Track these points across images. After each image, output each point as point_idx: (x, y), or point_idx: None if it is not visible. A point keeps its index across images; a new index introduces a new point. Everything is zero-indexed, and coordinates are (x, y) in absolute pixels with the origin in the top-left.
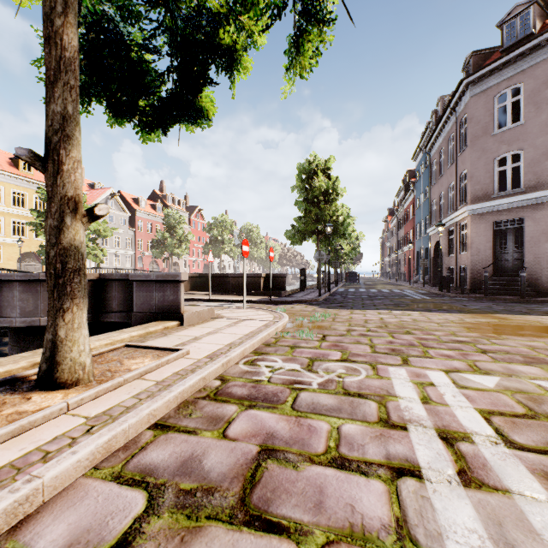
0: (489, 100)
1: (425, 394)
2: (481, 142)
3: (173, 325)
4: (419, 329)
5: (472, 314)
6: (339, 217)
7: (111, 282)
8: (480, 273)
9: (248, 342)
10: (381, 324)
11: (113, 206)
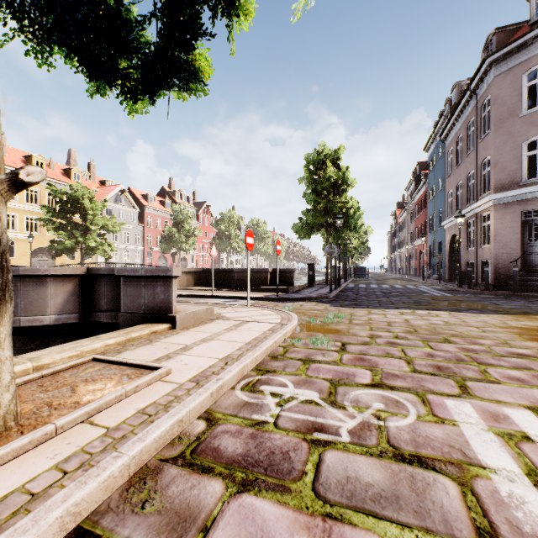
0: (516, 79)
1: (529, 461)
2: (507, 125)
3: (163, 329)
4: (458, 335)
5: (512, 315)
6: (349, 209)
7: (100, 278)
8: (506, 268)
9: (249, 356)
10: (409, 328)
11: (123, 203)
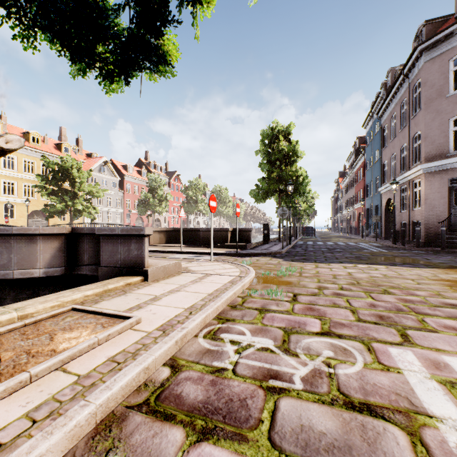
0: (444, 64)
1: None
2: (436, 104)
3: (136, 281)
4: (396, 287)
5: (442, 269)
6: (299, 177)
7: (83, 236)
8: (435, 227)
9: (211, 306)
10: (352, 281)
11: (106, 172)
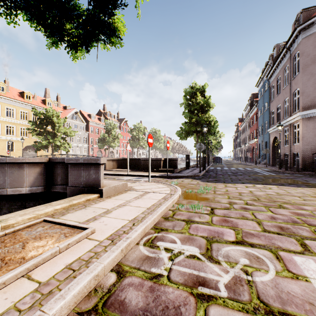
0: None
1: None
2: (310, 68)
3: (94, 197)
4: (287, 202)
5: None
6: (211, 121)
7: (57, 164)
8: (310, 157)
9: (149, 219)
10: (254, 197)
11: (76, 119)
